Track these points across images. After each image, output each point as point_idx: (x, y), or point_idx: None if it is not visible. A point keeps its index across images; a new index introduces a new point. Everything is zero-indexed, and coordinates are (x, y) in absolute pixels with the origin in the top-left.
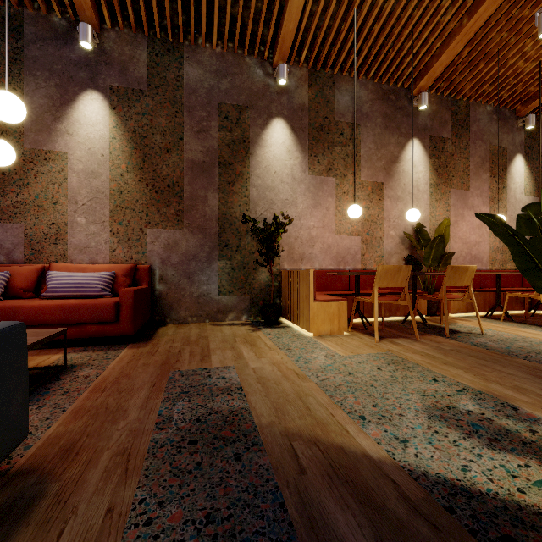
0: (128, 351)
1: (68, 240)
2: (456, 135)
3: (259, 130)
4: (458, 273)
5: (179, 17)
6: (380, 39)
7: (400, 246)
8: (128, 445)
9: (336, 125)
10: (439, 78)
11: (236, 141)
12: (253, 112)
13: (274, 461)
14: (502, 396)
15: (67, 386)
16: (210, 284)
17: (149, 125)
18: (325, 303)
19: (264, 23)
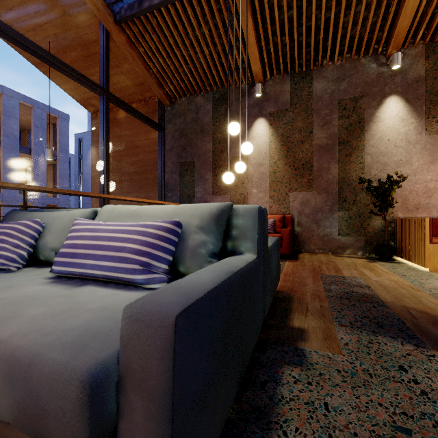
0: (288, 262)
1: (248, 202)
2: None
3: (373, 111)
4: None
5: (311, 55)
6: None
7: None
8: (315, 293)
9: None
10: None
11: (353, 124)
12: (367, 98)
13: (397, 312)
14: None
15: None
16: (332, 227)
17: (291, 129)
18: None
19: (378, 29)
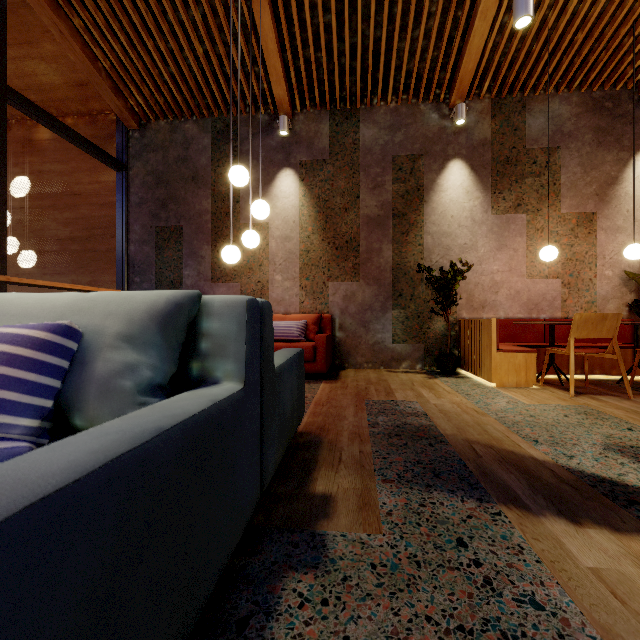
0: (324, 384)
1: (269, 294)
2: None
3: (434, 176)
4: None
5: (358, 88)
6: (586, 46)
7: (620, 288)
8: (356, 431)
9: (527, 154)
10: None
11: (410, 191)
12: (428, 158)
13: (458, 450)
14: None
15: None
16: (384, 332)
17: (330, 190)
18: (509, 353)
19: (440, 68)
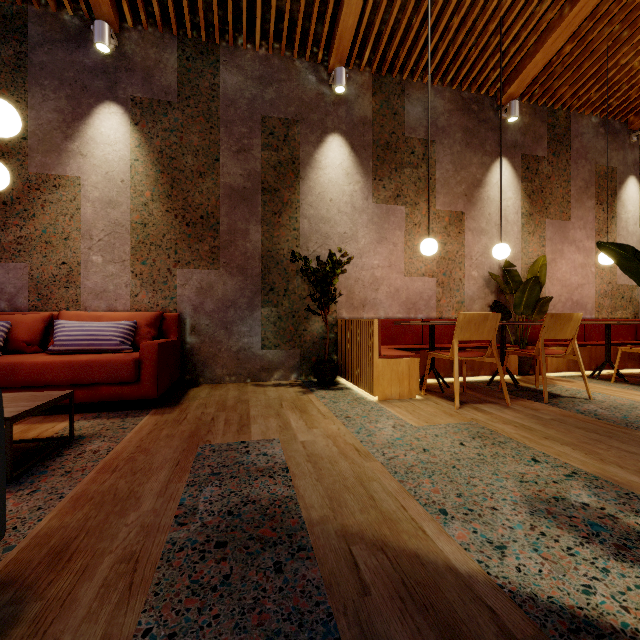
0: (150, 418)
1: (81, 282)
2: (554, 154)
3: (311, 149)
4: (559, 322)
5: (215, 12)
6: (460, 35)
7: (484, 289)
8: (137, 547)
9: (406, 142)
10: (533, 83)
11: (284, 163)
12: (304, 127)
13: (327, 575)
14: (626, 484)
15: (70, 464)
16: (252, 336)
17: (178, 144)
18: (392, 360)
19: (318, 18)
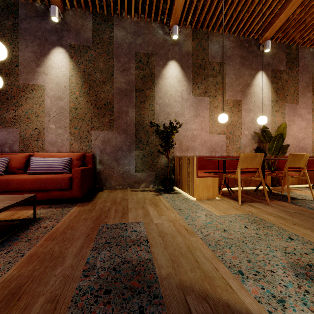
0: (76, 208)
1: (44, 138)
2: (289, 68)
3: (160, 69)
4: (296, 158)
5: None
6: (239, 6)
7: (251, 140)
8: (58, 291)
9: (210, 64)
10: (278, 31)
11: (146, 76)
12: (157, 57)
13: None
14: None
15: (31, 234)
16: (130, 165)
17: (93, 67)
18: (204, 178)
19: (164, 0)
